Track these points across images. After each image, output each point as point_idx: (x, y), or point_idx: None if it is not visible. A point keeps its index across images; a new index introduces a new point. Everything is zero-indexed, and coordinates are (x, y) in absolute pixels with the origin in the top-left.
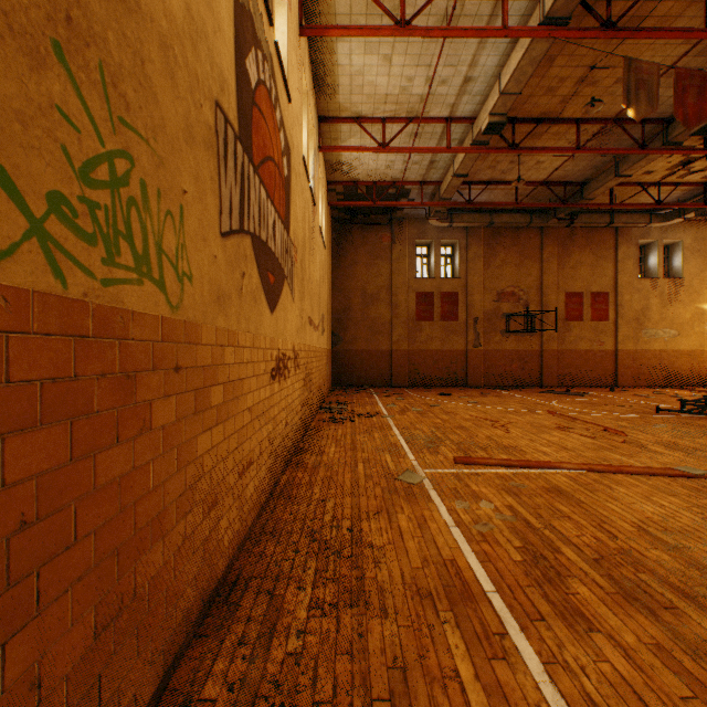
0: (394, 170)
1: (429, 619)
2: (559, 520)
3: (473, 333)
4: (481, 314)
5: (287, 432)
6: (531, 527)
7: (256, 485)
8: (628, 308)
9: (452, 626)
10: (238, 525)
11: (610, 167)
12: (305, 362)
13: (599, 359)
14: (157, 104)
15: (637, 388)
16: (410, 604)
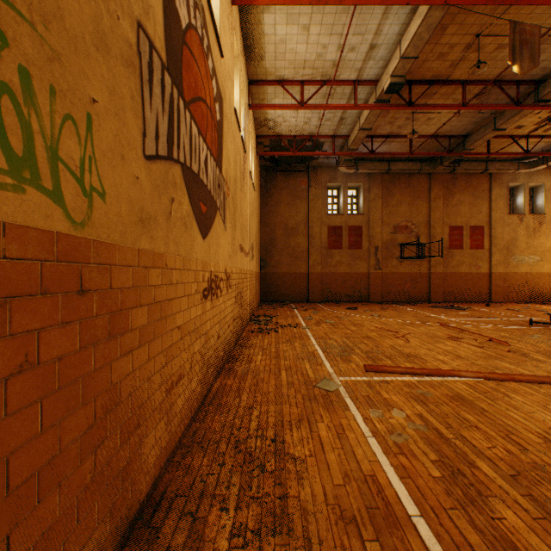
0: (311, 126)
1: None
2: (468, 430)
3: (374, 258)
4: (380, 243)
5: (219, 344)
6: (444, 438)
7: (187, 397)
8: (500, 239)
9: None
10: (165, 440)
11: (488, 122)
12: (236, 283)
13: (476, 280)
14: None
15: (508, 303)
16: (334, 532)
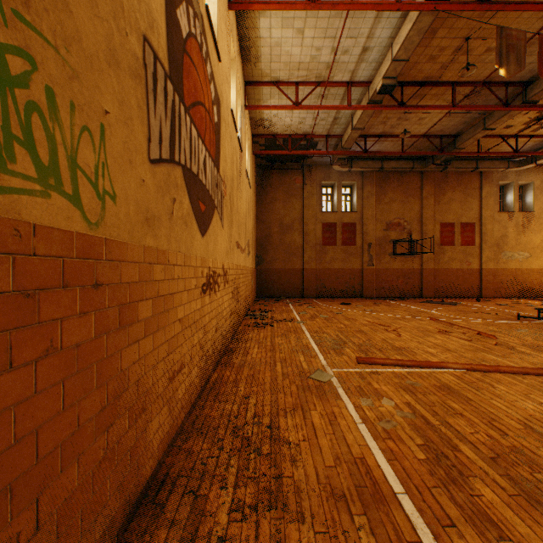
0: (305, 125)
1: (344, 524)
2: (453, 418)
3: (367, 255)
4: (373, 240)
5: (217, 337)
6: (430, 424)
7: (187, 386)
8: (490, 235)
9: (367, 533)
10: (168, 425)
11: (478, 122)
12: (233, 278)
13: (467, 276)
14: (69, 14)
15: (498, 298)
16: (325, 507)
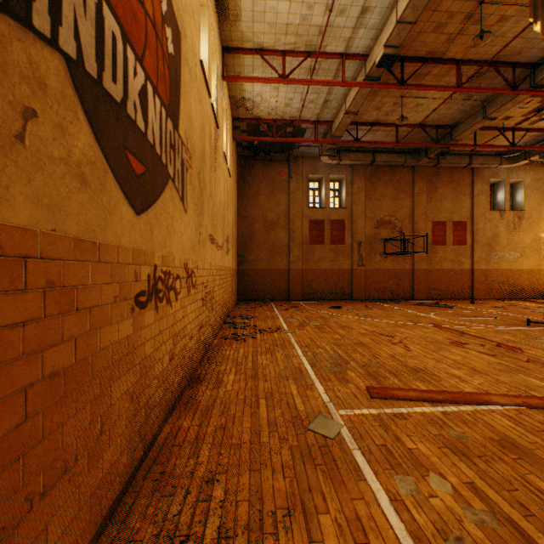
0: (292, 108)
1: None
2: None
3: (357, 254)
4: (363, 238)
5: (174, 367)
6: None
7: (88, 492)
8: (481, 235)
9: None
10: None
11: (478, 111)
12: (204, 281)
13: (459, 276)
14: None
15: (490, 300)
16: None
